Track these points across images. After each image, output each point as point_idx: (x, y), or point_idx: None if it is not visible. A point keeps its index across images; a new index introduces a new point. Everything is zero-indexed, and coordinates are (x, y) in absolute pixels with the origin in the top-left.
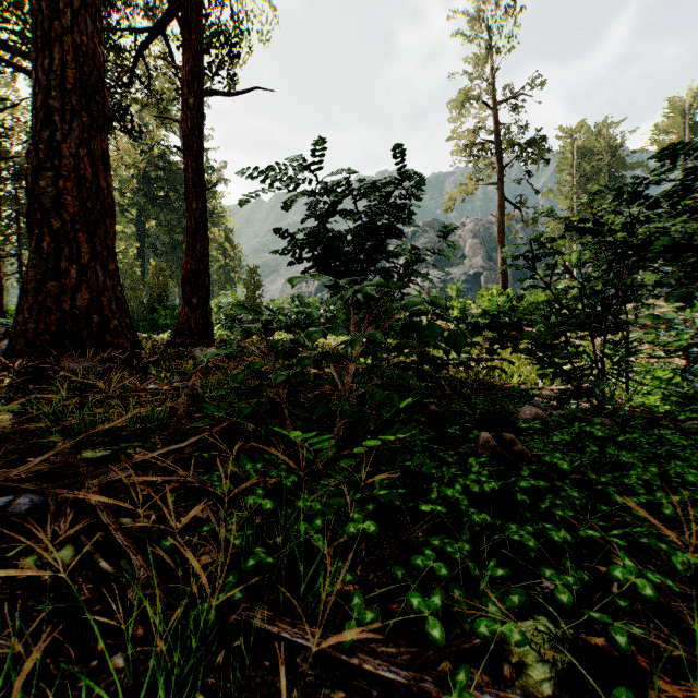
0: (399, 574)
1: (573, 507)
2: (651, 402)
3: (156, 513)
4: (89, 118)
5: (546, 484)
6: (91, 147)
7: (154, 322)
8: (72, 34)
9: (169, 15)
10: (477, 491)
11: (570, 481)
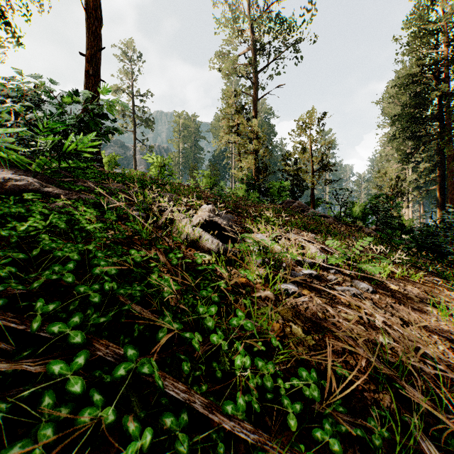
0: None
1: None
2: None
3: None
4: None
5: None
6: None
7: None
8: None
9: None
10: None
11: None
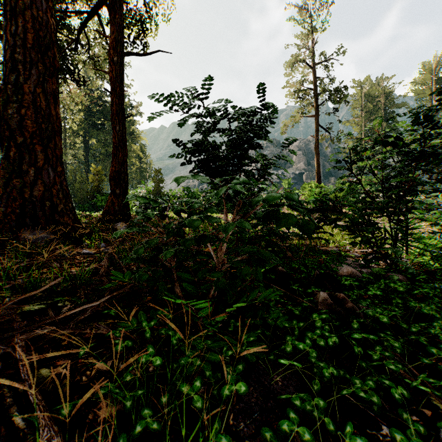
0: (267, 435)
1: (394, 354)
2: (426, 261)
3: (71, 362)
4: (44, 67)
5: (375, 337)
6: (44, 87)
7: (94, 204)
8: (31, 10)
9: (101, 2)
10: (322, 344)
11: (391, 332)
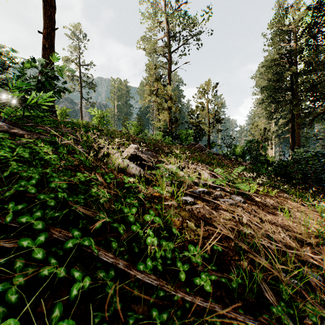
0: None
1: None
2: None
3: None
4: None
5: None
6: None
7: None
8: None
9: None
10: None
11: None
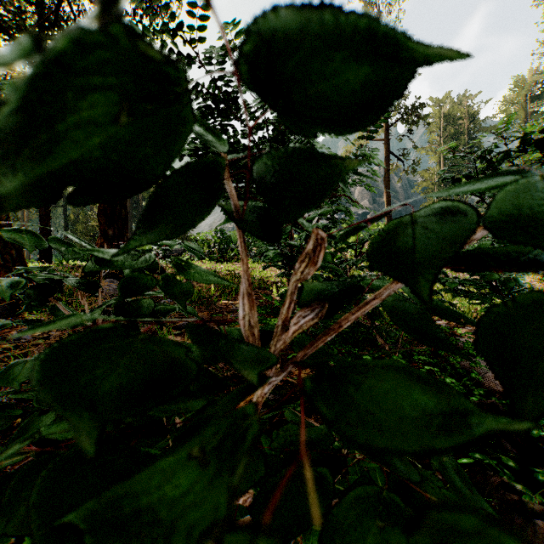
0: None
1: None
2: None
3: None
4: None
5: None
6: None
7: None
8: None
9: None
10: None
11: None
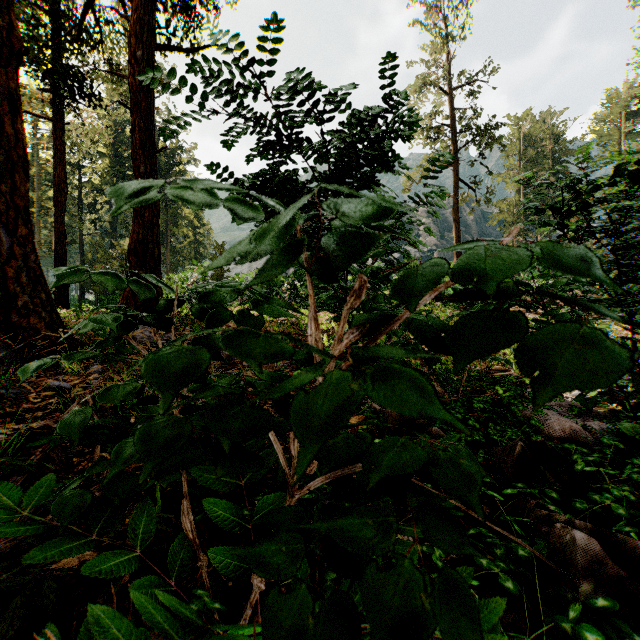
0: None
1: None
2: None
3: None
4: None
5: None
6: None
7: None
8: None
9: None
10: None
11: None
